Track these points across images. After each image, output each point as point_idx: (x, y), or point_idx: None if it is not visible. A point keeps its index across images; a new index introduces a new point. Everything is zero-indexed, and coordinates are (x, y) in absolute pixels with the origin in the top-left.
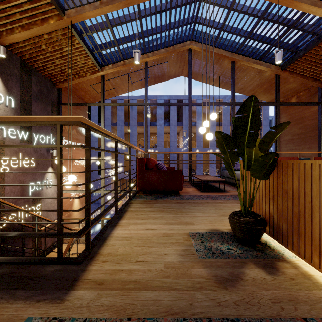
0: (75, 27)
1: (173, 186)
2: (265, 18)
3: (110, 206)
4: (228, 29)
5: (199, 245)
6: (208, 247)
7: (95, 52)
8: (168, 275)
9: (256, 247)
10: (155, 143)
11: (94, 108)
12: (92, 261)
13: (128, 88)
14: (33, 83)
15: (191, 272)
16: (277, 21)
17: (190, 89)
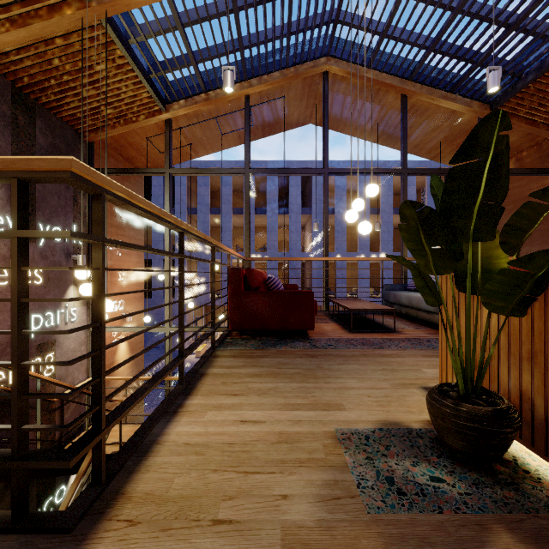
0: (115, 26)
1: (298, 323)
2: (466, 12)
3: (166, 369)
4: (395, 34)
5: (363, 469)
6: (385, 475)
7: (153, 75)
8: None
9: (496, 473)
10: (263, 244)
11: (158, 183)
12: (101, 524)
13: (214, 144)
14: (39, 132)
15: None
16: (488, 17)
17: (326, 145)
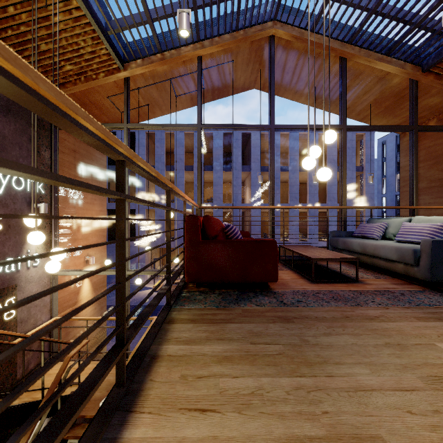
0: None
1: (260, 274)
2: None
3: (87, 388)
4: None
5: None
6: None
7: (111, 31)
8: None
9: None
10: (210, 196)
11: None
12: None
13: (169, 106)
14: None
15: None
16: None
17: (272, 103)
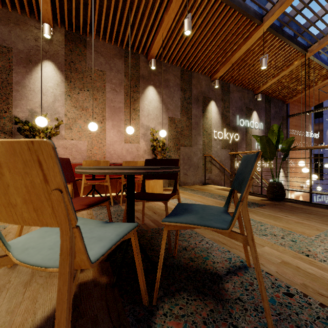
0: (314, 54)
1: None
2: None
3: None
4: None
5: None
6: None
7: None
8: None
9: None
10: None
11: None
12: None
13: None
14: (271, 108)
15: None
16: None
17: None
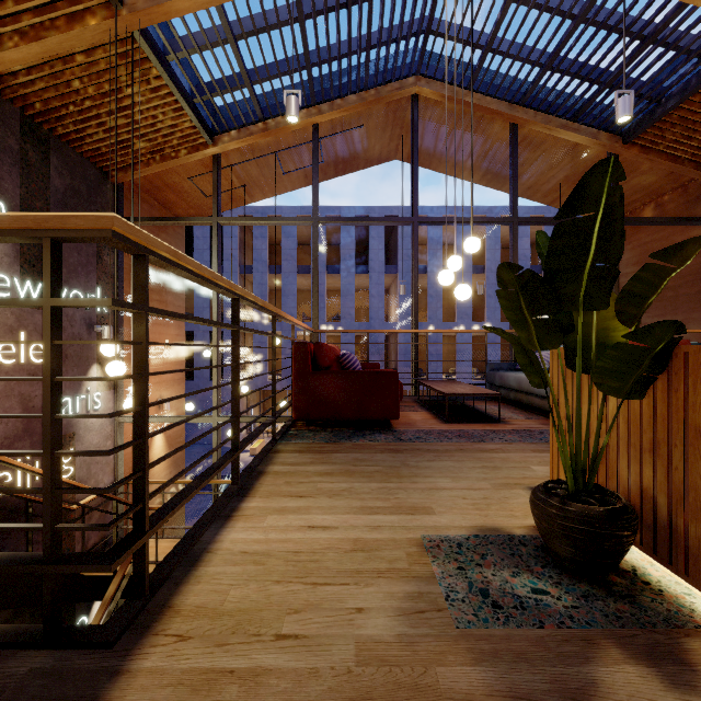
0: (150, 39)
1: (379, 410)
2: (591, 21)
3: (218, 465)
4: (502, 48)
5: (453, 580)
6: (479, 587)
7: (198, 99)
8: (368, 695)
9: (611, 585)
10: (336, 312)
11: (203, 234)
12: (146, 639)
13: (274, 186)
14: (54, 171)
15: (438, 680)
16: (619, 27)
17: (415, 187)
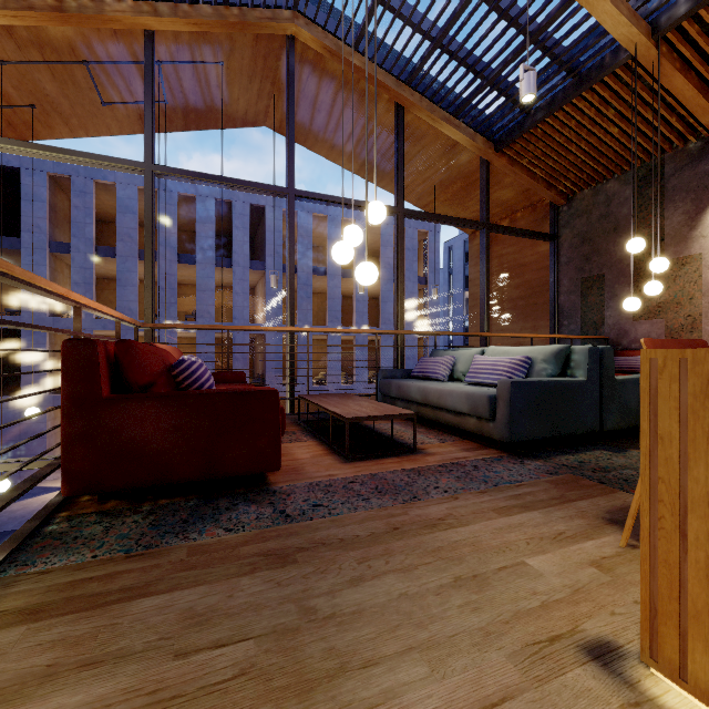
0: None
1: (245, 459)
2: None
3: None
4: (394, 3)
5: None
6: None
7: None
8: None
9: None
10: (192, 309)
11: None
12: None
13: (89, 120)
14: None
15: None
16: (509, 13)
17: (292, 152)
